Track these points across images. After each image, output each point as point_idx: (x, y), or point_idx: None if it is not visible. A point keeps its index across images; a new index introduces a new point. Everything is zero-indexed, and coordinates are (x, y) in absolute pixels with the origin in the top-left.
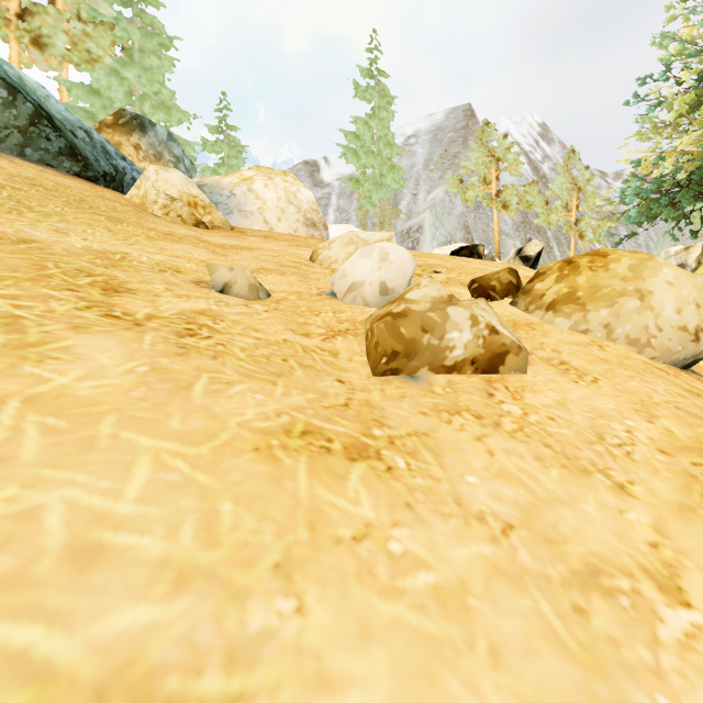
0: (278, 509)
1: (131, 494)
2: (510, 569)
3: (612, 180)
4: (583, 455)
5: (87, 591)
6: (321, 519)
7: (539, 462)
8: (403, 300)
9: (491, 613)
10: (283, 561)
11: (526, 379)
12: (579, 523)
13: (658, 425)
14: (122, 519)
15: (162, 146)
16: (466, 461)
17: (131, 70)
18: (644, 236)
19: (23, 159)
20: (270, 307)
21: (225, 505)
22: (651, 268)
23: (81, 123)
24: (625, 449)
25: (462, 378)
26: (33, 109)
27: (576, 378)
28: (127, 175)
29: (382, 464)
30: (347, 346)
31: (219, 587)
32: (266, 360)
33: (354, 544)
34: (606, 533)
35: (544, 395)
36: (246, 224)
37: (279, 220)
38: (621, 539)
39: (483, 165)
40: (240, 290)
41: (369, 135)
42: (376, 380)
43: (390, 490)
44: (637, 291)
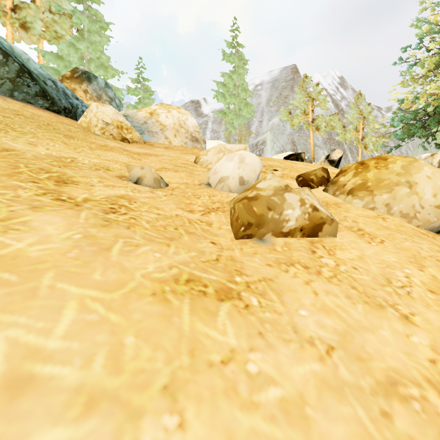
0: (167, 340)
1: (59, 332)
2: (334, 382)
3: (385, 112)
4: (378, 294)
5: (15, 417)
6: (198, 347)
7: (349, 300)
8: (255, 188)
9: (323, 420)
10: (170, 383)
11: (336, 241)
12: (379, 345)
13: (426, 272)
14: (50, 352)
15: (101, 91)
16: (299, 299)
17: (82, 44)
18: (405, 147)
19: (12, 99)
20: (168, 192)
21: (129, 339)
22: (416, 167)
23: (50, 76)
24: (406, 290)
25: (294, 240)
26: (19, 67)
27: (369, 240)
28: (79, 109)
29: (242, 302)
30: (218, 219)
31: (120, 408)
32: (163, 229)
33: (222, 366)
34: (399, 352)
35: (349, 252)
36: (154, 140)
37: (175, 137)
38: (409, 357)
39: (304, 103)
40: (148, 182)
41: (232, 84)
42: (237, 242)
43: (247, 322)
44: (407, 182)
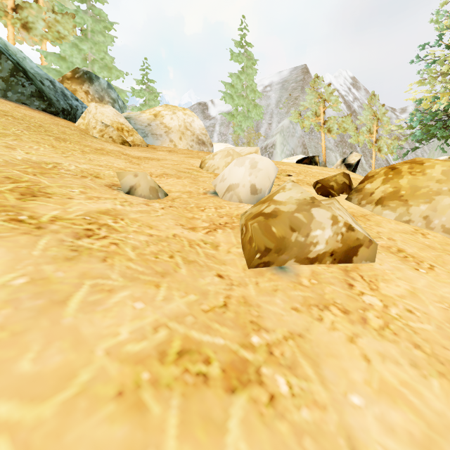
0: None
1: None
2: None
3: (399, 113)
4: None
5: None
6: None
7: (416, 370)
8: (272, 201)
9: None
10: None
11: (376, 267)
12: None
13: None
14: None
15: (103, 92)
16: (345, 372)
17: (85, 44)
18: (420, 150)
19: (5, 99)
20: (166, 204)
21: None
22: None
23: (47, 76)
24: None
25: (323, 268)
26: (12, 65)
27: (415, 265)
28: (79, 110)
29: (264, 391)
30: (226, 238)
31: None
32: (154, 258)
33: None
34: None
35: (395, 285)
36: (158, 143)
37: (180, 140)
38: None
39: (315, 104)
40: (142, 192)
41: (240, 85)
42: (250, 272)
43: (276, 441)
44: None
